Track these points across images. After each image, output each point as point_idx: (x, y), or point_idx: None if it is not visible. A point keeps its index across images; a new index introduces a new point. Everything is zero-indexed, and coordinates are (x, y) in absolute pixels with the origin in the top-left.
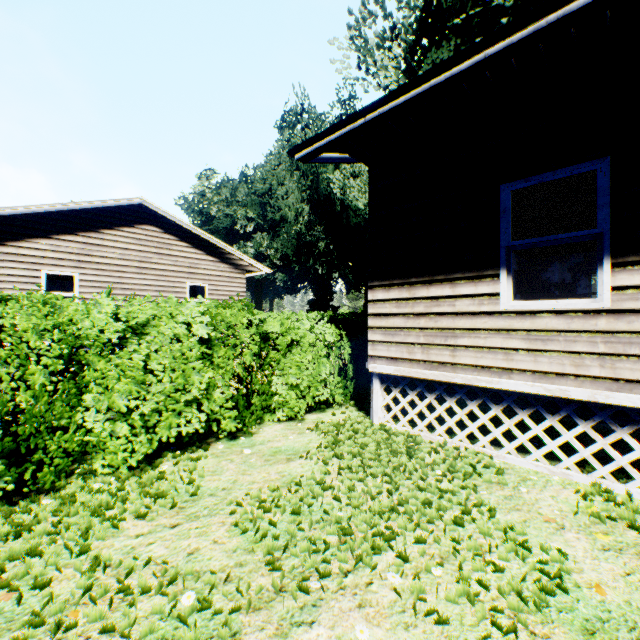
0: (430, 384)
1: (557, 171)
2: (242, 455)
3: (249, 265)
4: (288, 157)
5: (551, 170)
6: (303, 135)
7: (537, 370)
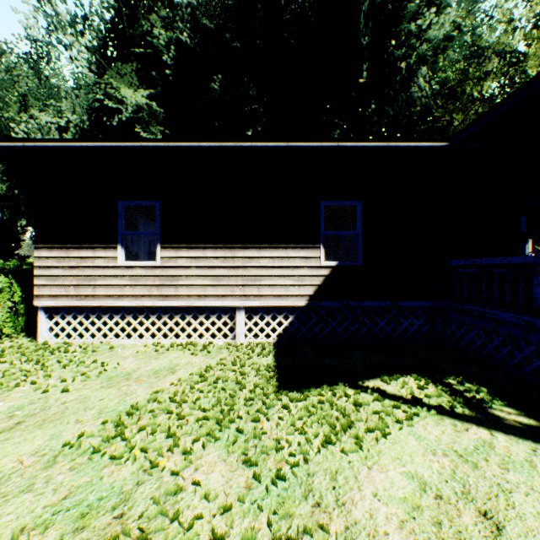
0: (82, 309)
1: (142, 202)
2: None
3: None
4: None
5: (140, 200)
6: None
7: (135, 295)
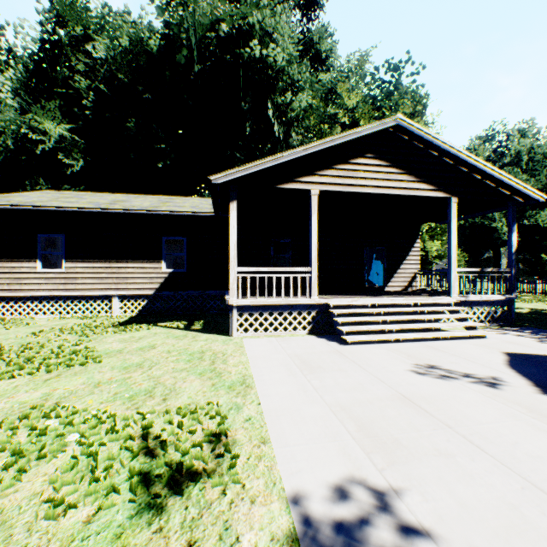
0: (13, 298)
1: (54, 235)
2: None
3: None
4: None
5: (52, 234)
6: None
7: (49, 289)
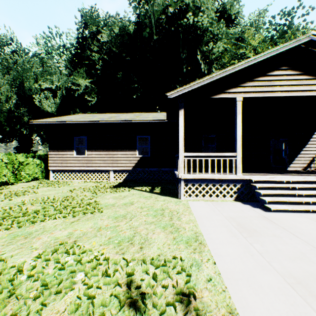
0: (63, 170)
1: (81, 136)
2: (17, 186)
3: None
4: (0, 64)
5: (80, 136)
6: (13, 56)
7: (79, 166)
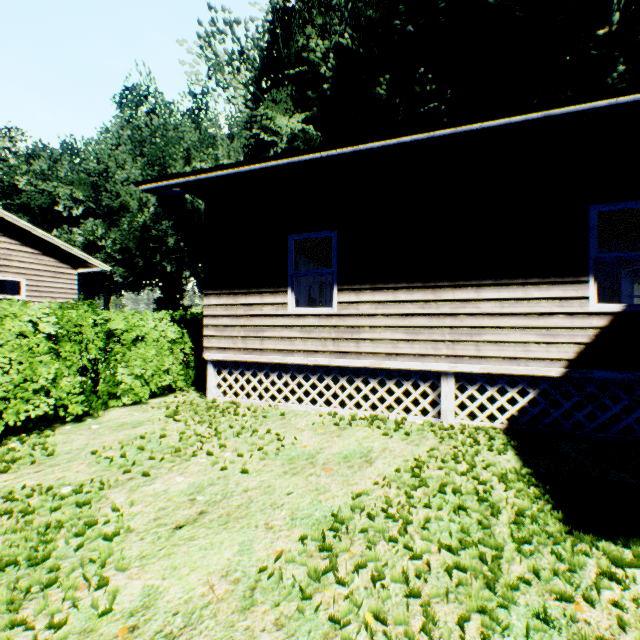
0: (249, 365)
1: (315, 233)
2: (91, 430)
3: (82, 260)
4: (130, 139)
5: (313, 232)
6: (149, 120)
7: (306, 350)
